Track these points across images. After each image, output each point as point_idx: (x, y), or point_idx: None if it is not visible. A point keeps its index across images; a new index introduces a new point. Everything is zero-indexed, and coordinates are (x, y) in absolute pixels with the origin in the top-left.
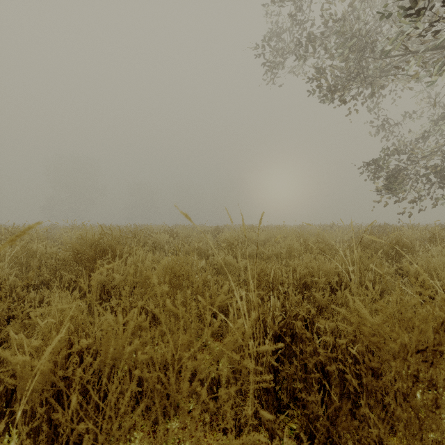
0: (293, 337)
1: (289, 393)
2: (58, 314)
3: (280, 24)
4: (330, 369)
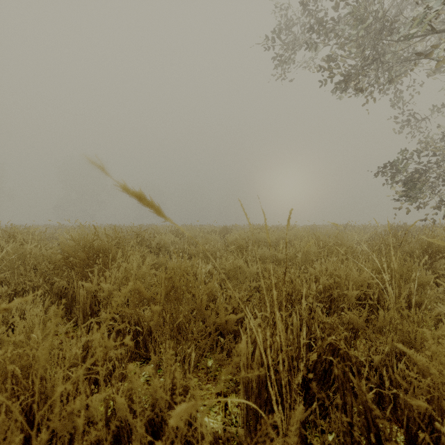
0: (325, 373)
1: None
2: (1, 351)
3: (291, 16)
4: None
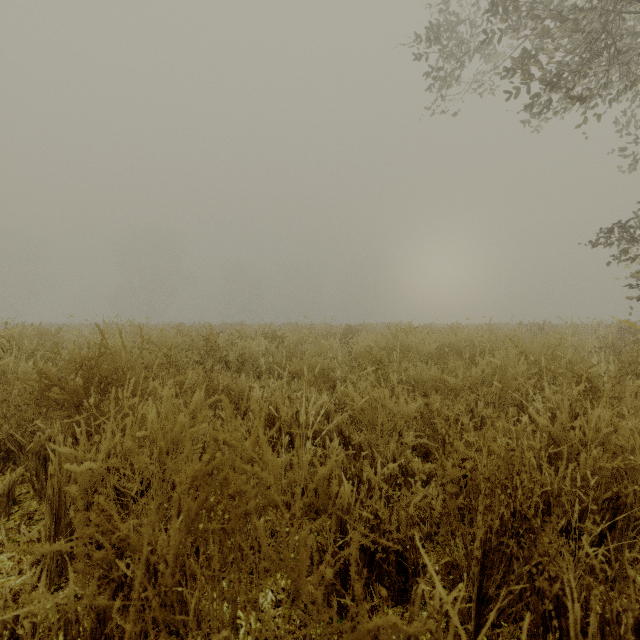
0: None
1: None
2: None
3: None
4: None
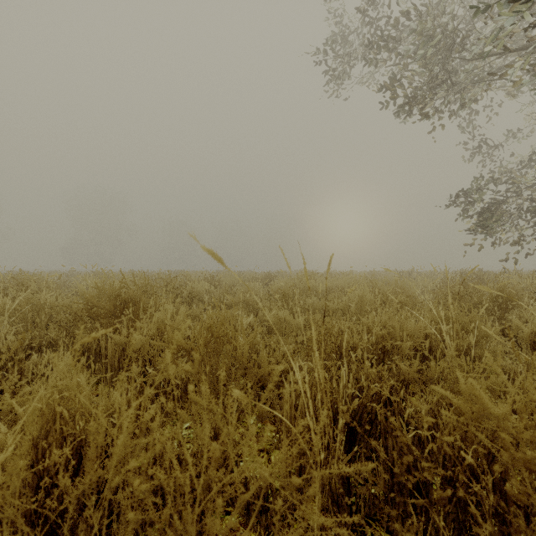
0: (372, 424)
1: (368, 504)
2: (47, 394)
3: (346, 24)
4: (442, 494)
